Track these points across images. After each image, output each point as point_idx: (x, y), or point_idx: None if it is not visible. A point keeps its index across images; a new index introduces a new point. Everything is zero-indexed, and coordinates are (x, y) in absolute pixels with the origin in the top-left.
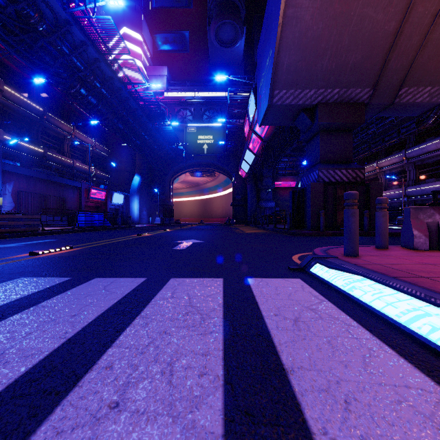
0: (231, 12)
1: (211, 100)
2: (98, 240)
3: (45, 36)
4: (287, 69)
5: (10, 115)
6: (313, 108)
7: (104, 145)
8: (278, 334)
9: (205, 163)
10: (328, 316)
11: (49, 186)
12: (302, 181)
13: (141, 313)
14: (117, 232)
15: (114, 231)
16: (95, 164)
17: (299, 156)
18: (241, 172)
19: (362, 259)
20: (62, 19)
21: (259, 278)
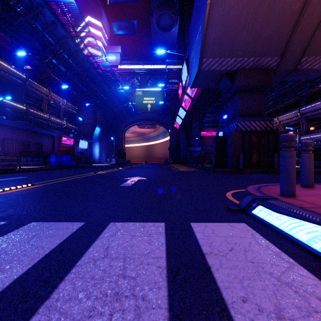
0: (168, 5)
1: (153, 71)
2: (61, 177)
3: (22, 16)
4: (213, 42)
5: (0, 81)
6: (233, 73)
7: (73, 104)
8: None
9: (149, 118)
10: None
11: (29, 135)
12: (223, 130)
13: (52, 294)
14: (80, 170)
15: (78, 169)
16: (67, 119)
17: (219, 113)
18: (176, 124)
19: (303, 200)
20: (35, 2)
21: (202, 223)
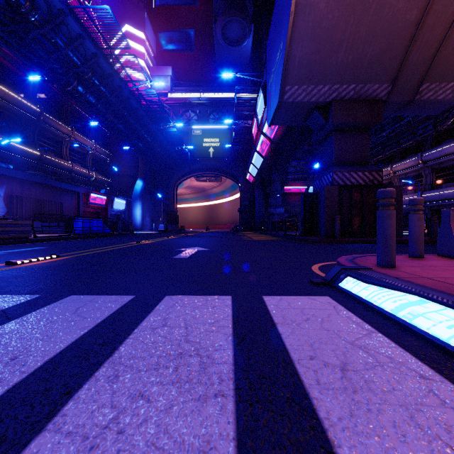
0: (238, 9)
1: (217, 101)
2: (92, 247)
3: (37, 28)
4: (299, 63)
5: (4, 116)
6: (327, 105)
7: (105, 148)
8: (323, 399)
9: (211, 168)
10: (389, 360)
11: (45, 190)
12: (314, 184)
13: (114, 354)
14: (116, 239)
15: (113, 238)
16: (96, 168)
17: (309, 160)
18: (249, 176)
19: (403, 271)
20: (56, 9)
21: (277, 296)
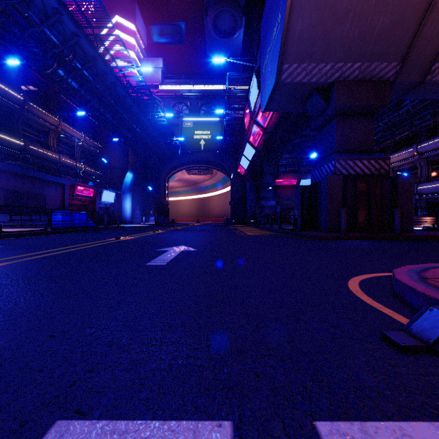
0: None
1: (208, 93)
2: (56, 246)
3: None
4: (299, 37)
5: None
6: (328, 87)
7: (95, 140)
8: None
9: (202, 160)
10: None
11: (25, 182)
12: (312, 174)
13: None
14: (96, 234)
15: (95, 232)
16: (85, 160)
17: (301, 152)
18: (240, 169)
19: None
20: None
21: (356, 424)
